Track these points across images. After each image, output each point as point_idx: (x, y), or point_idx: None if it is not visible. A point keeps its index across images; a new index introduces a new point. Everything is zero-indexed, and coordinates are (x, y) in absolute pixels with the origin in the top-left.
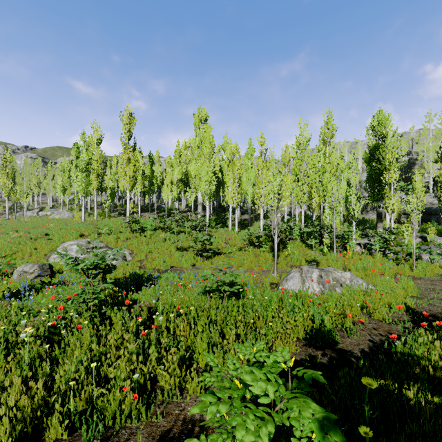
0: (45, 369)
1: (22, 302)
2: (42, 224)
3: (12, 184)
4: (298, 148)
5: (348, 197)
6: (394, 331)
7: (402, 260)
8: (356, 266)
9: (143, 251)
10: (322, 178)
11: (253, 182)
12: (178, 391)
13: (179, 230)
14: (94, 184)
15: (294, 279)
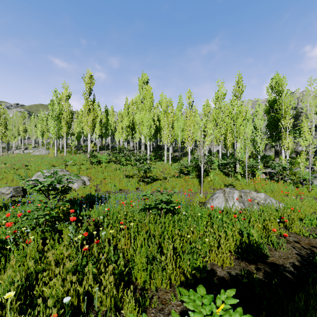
0: None
1: None
2: (25, 158)
3: (4, 129)
4: (216, 100)
5: (254, 137)
6: (314, 244)
7: (299, 185)
8: (264, 189)
9: (99, 178)
10: (235, 122)
11: (182, 128)
12: (113, 316)
13: (127, 163)
14: (64, 129)
15: (219, 198)
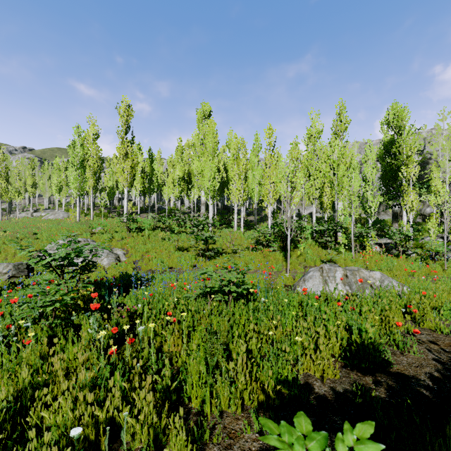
0: None
1: None
2: (34, 224)
3: (5, 183)
4: (309, 140)
5: (364, 193)
6: None
7: (429, 261)
8: (378, 267)
9: (139, 251)
10: (336, 171)
11: (260, 180)
12: None
13: (180, 230)
14: (90, 182)
15: (314, 279)
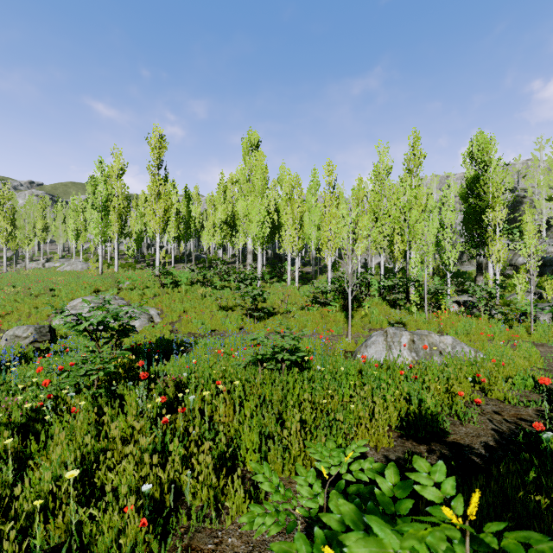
0: (6, 477)
1: (3, 376)
2: (48, 277)
3: (11, 227)
4: (376, 178)
5: (441, 241)
6: (524, 415)
7: (515, 322)
8: (454, 330)
9: (176, 311)
10: (408, 216)
11: (318, 224)
12: (213, 511)
13: (223, 285)
14: (115, 226)
15: (377, 345)
